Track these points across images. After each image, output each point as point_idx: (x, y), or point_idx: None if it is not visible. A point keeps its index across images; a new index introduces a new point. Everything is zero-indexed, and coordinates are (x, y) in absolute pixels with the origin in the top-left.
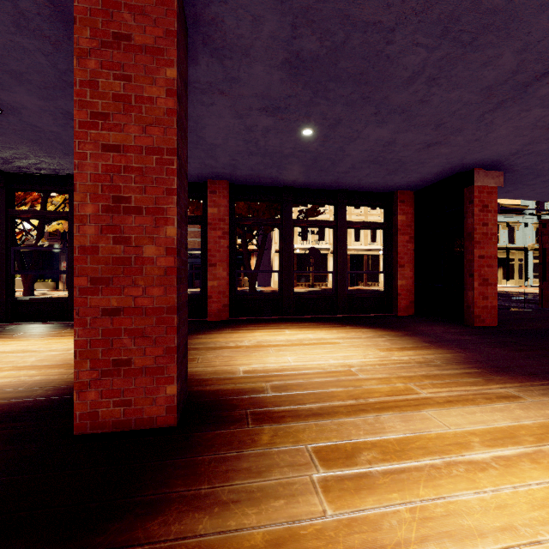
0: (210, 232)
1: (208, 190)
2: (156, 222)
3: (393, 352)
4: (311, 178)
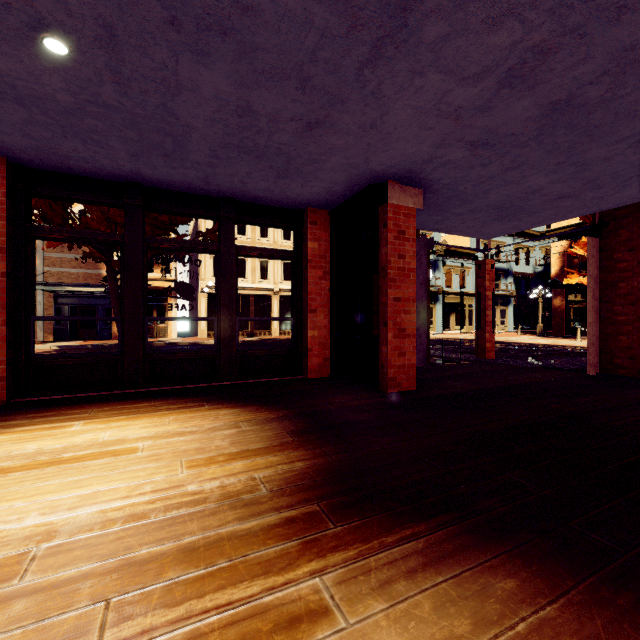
0: None
1: None
2: None
3: (209, 467)
4: (163, 171)
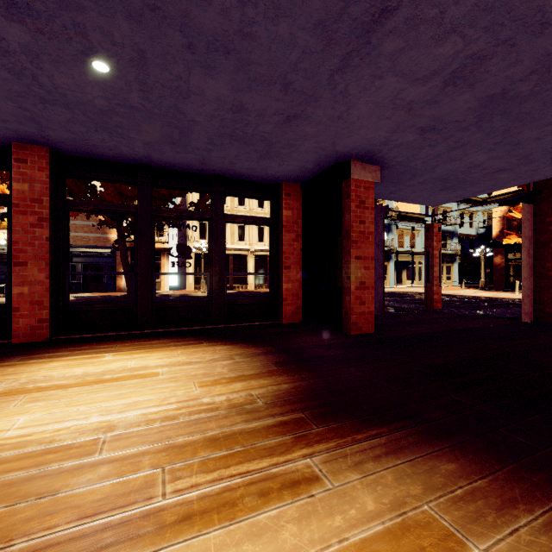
0: (16, 216)
1: (13, 157)
2: None
3: (216, 386)
4: (169, 155)
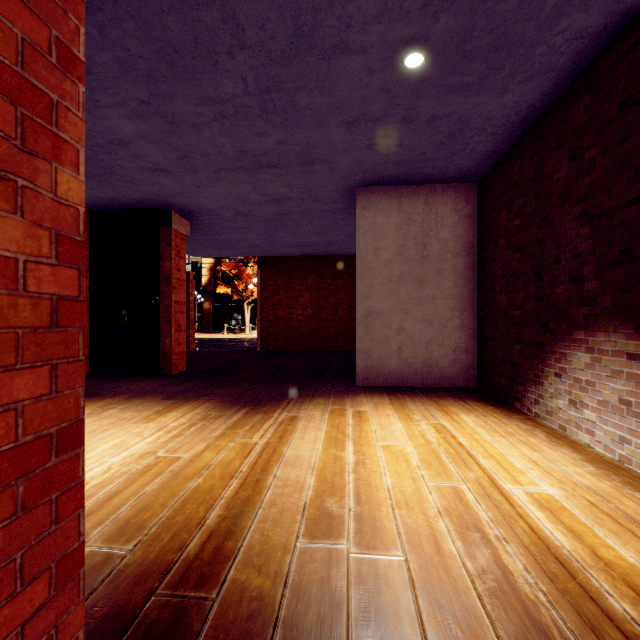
0: None
1: None
2: (25, 133)
3: (159, 419)
4: None
